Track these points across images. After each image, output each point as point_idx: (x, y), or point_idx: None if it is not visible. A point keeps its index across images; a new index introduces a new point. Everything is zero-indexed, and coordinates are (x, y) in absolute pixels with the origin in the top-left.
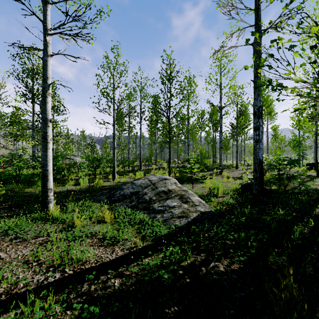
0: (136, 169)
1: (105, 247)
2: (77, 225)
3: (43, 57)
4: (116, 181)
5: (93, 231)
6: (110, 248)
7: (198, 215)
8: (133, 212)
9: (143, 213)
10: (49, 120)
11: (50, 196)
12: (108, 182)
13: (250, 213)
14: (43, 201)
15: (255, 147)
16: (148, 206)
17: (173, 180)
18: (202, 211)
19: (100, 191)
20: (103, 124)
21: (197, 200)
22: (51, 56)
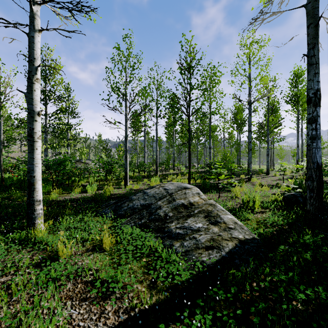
0: (152, 174)
1: (91, 304)
2: (61, 255)
3: (29, 32)
4: (129, 188)
5: (79, 269)
6: (98, 307)
7: (235, 245)
8: (143, 234)
9: (155, 237)
10: (36, 113)
11: (37, 209)
12: (119, 189)
13: (314, 243)
14: (28, 216)
15: (310, 146)
16: (163, 225)
17: (195, 189)
18: (241, 239)
19: (107, 200)
20: (113, 123)
21: (230, 220)
22: (39, 32)
